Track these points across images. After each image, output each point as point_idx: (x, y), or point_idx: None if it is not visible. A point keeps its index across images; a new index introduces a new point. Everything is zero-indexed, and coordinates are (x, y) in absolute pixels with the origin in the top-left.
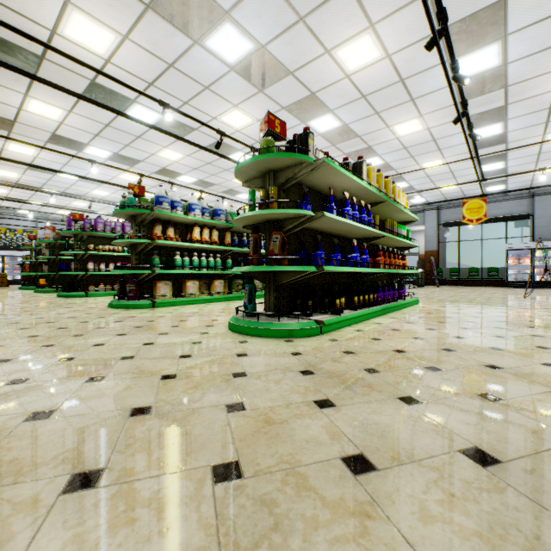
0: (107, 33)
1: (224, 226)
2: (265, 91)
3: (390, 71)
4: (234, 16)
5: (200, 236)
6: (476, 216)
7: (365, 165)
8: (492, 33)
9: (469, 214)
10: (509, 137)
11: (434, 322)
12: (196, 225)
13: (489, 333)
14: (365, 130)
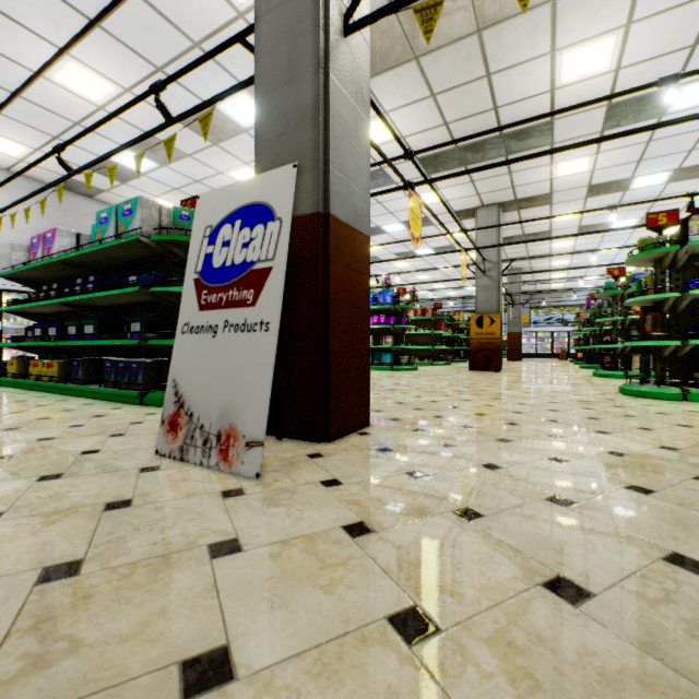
0: (582, 160)
1: None
2: None
3: None
4: (685, 81)
5: None
6: None
7: None
8: None
9: None
10: None
11: None
12: None
13: None
14: None
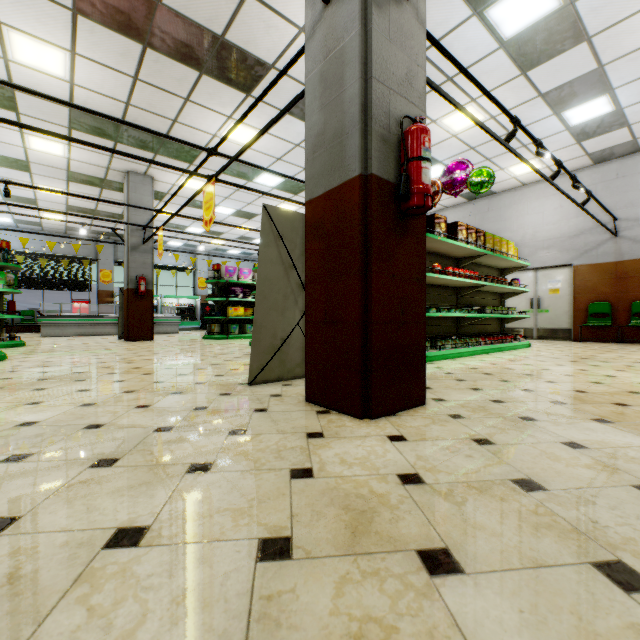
0: None
1: None
2: None
3: None
4: None
5: None
6: None
7: None
8: None
9: None
10: None
11: None
12: None
13: None
14: None
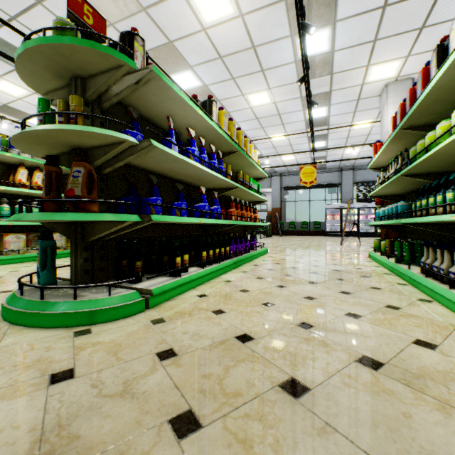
0: None
1: (67, 171)
2: (117, 26)
3: (243, 34)
4: None
5: (28, 179)
6: (309, 179)
7: (215, 106)
8: (325, 15)
9: (305, 178)
10: (330, 120)
11: (283, 275)
12: (22, 165)
13: (335, 288)
14: (224, 95)
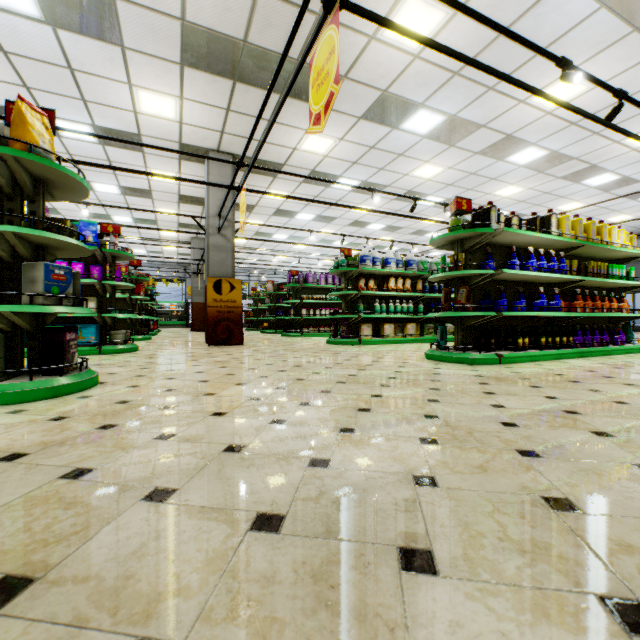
0: (328, 140)
1: (415, 275)
2: (456, 145)
3: (604, 96)
4: (427, 104)
5: (394, 285)
6: None
7: (554, 217)
8: None
9: None
10: None
11: (633, 364)
12: (392, 276)
13: None
14: (582, 151)
